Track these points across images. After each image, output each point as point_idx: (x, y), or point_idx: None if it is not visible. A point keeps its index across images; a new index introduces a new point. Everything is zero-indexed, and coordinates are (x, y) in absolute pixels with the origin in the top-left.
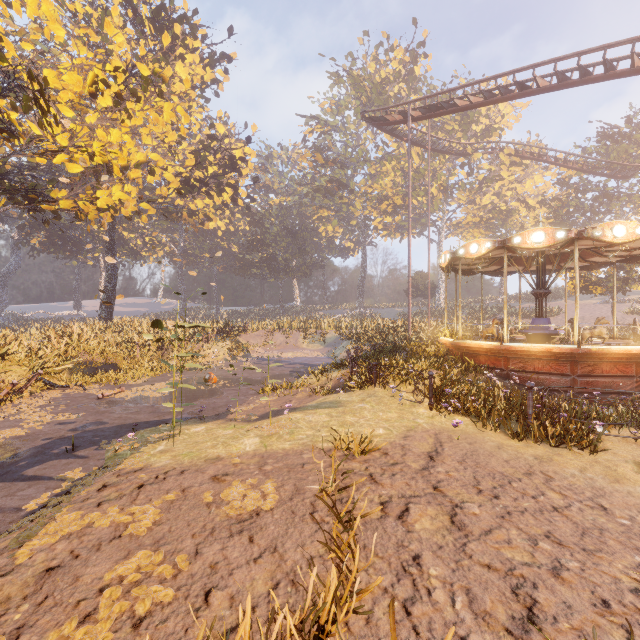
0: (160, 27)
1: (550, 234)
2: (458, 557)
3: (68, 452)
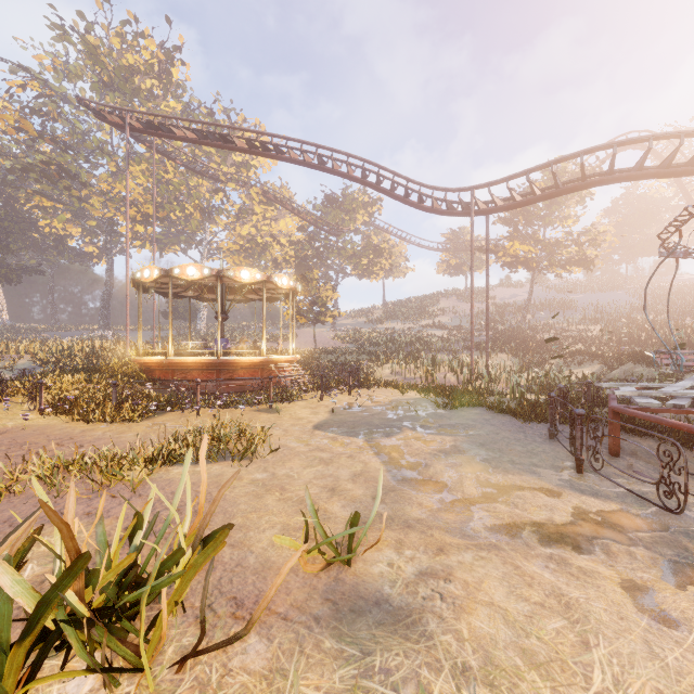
0: None
1: (200, 270)
2: None
3: None
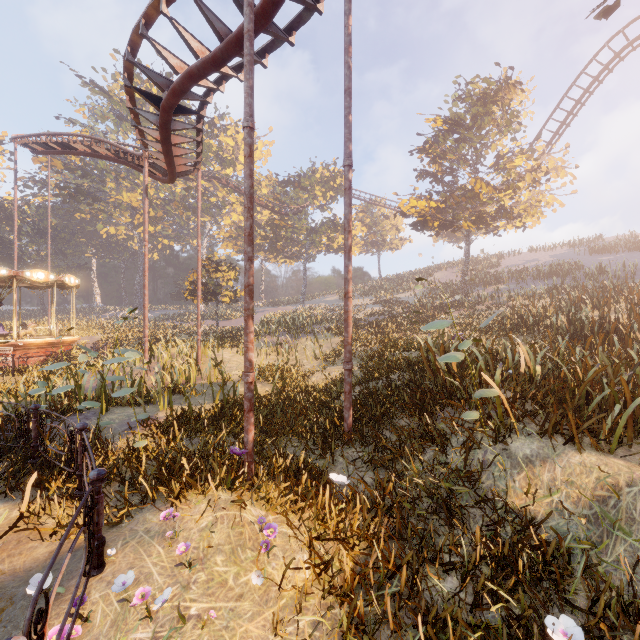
0: None
1: None
2: None
3: None
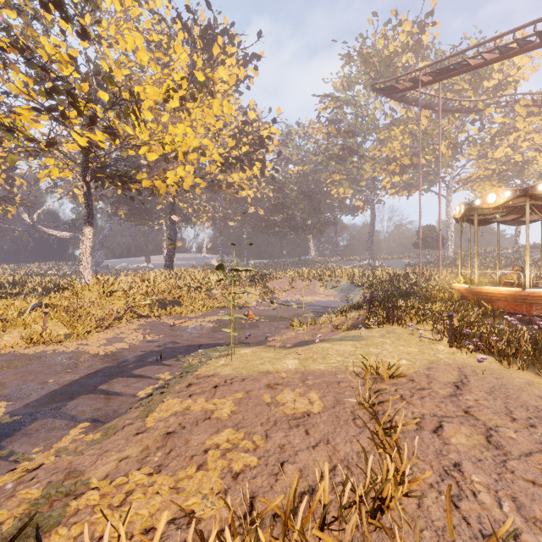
0: (207, 42)
1: None
2: (499, 470)
3: (158, 361)
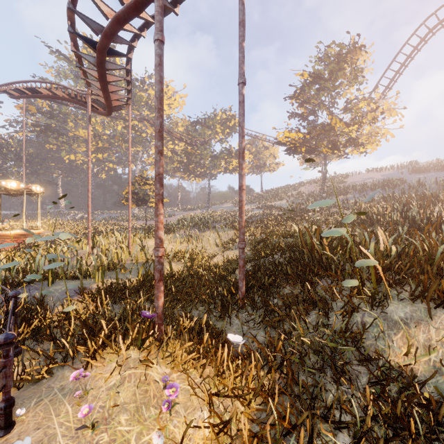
0: None
1: None
2: None
3: None
